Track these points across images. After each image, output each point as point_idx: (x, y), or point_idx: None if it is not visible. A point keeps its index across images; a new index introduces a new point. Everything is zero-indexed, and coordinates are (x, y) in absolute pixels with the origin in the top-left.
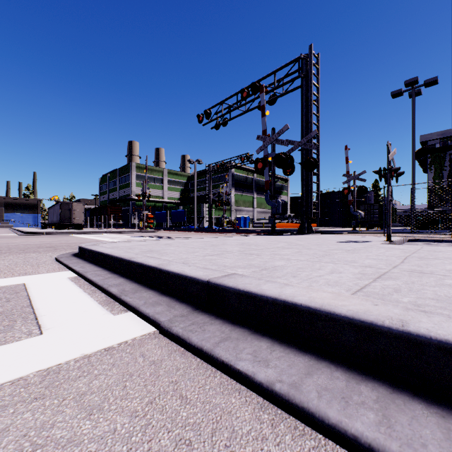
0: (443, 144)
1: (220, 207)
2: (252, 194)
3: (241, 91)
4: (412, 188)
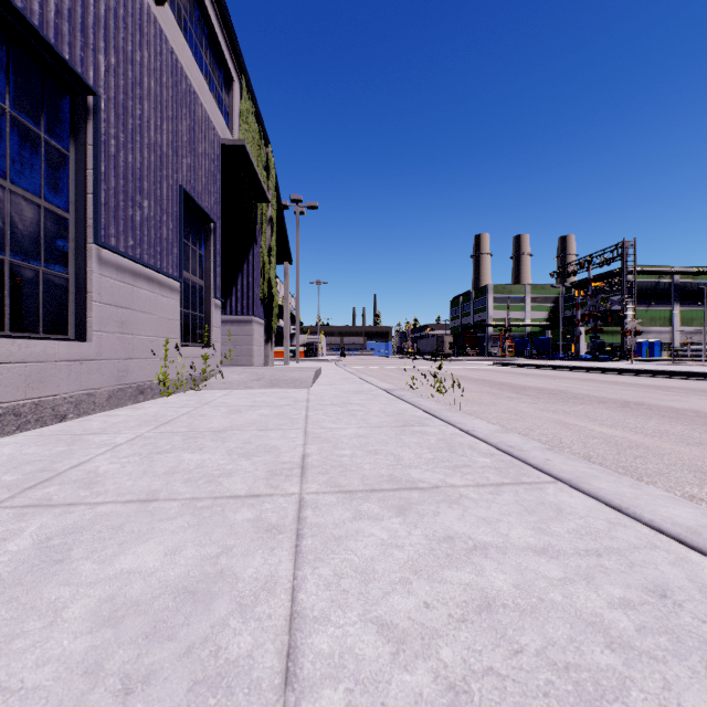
0: None
1: (605, 330)
2: (669, 306)
3: (579, 262)
4: None
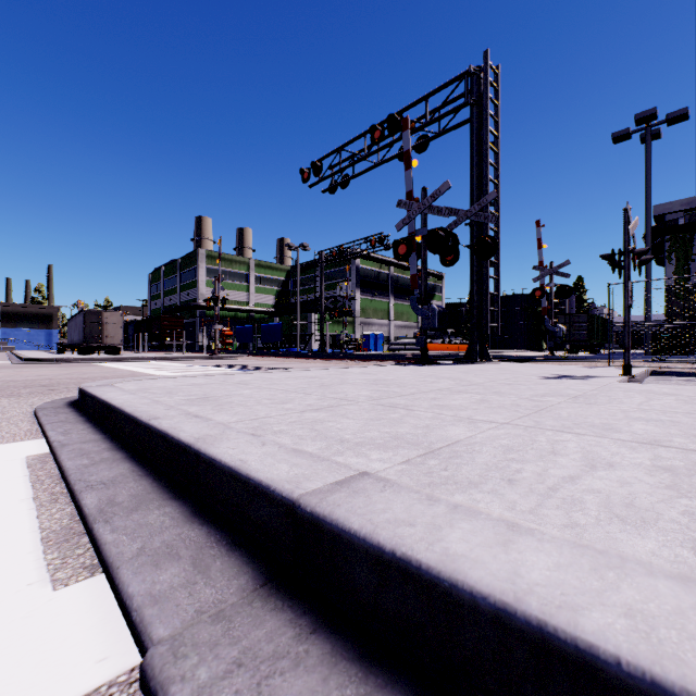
0: (691, 219)
1: (338, 320)
2: (387, 299)
3: (372, 129)
4: (647, 289)
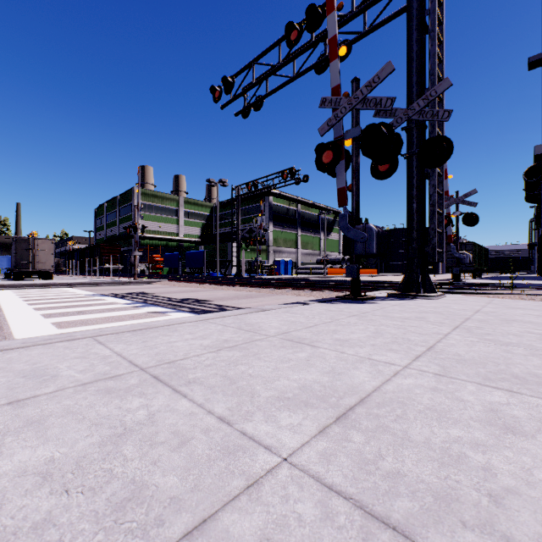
0: None
1: (254, 248)
2: (295, 231)
3: (288, 29)
4: None
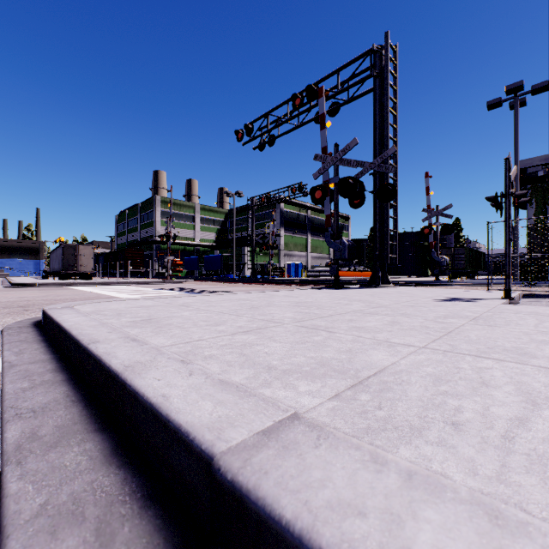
0: (548, 171)
1: (266, 252)
2: (305, 235)
3: (293, 97)
4: (515, 227)
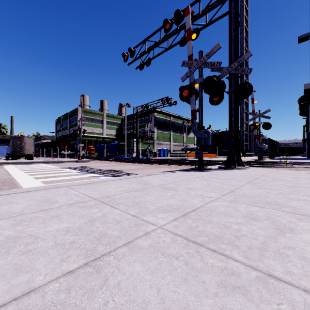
0: None
1: (146, 142)
2: (169, 132)
3: (164, 23)
4: None
